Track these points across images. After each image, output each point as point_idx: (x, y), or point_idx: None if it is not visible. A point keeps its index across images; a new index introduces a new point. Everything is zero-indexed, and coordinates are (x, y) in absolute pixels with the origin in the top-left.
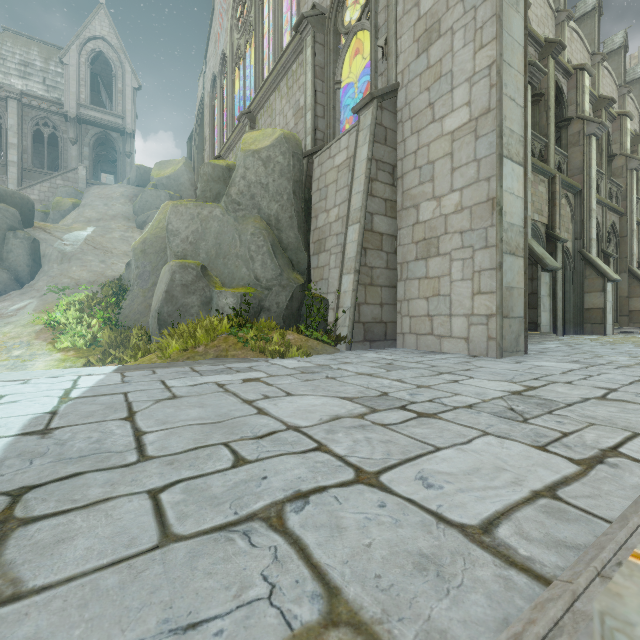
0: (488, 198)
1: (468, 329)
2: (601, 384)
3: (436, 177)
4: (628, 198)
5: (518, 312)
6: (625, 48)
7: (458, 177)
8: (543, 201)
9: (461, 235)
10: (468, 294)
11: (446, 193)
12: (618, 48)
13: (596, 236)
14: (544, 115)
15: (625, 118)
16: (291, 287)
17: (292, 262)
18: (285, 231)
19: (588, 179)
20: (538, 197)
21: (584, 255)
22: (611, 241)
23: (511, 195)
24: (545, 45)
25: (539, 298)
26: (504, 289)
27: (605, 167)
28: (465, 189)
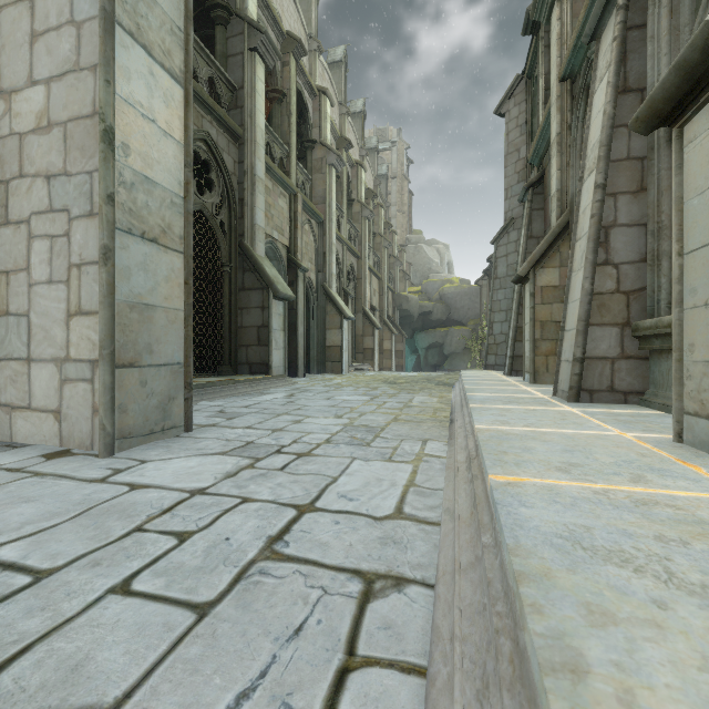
0: (94, 109)
1: (60, 391)
2: (116, 646)
3: (3, 45)
4: (363, 243)
5: (169, 354)
6: (364, 115)
7: (43, 53)
8: (284, 219)
9: (48, 183)
10: (60, 314)
11: (21, 85)
12: (360, 112)
13: (338, 273)
14: (286, 120)
15: (361, 168)
16: None
17: None
18: None
19: (330, 211)
20: (278, 212)
21: (326, 290)
22: (351, 281)
23: (147, 121)
24: (287, 38)
25: (270, 332)
26: (123, 307)
27: (346, 207)
28: (56, 82)
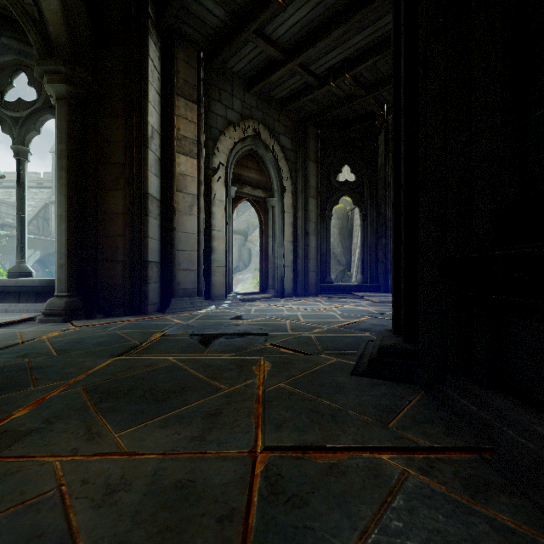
0: None
1: None
2: None
3: None
4: None
5: None
6: None
7: None
8: None
9: None
10: None
11: None
12: None
13: None
14: None
15: None
16: (336, 272)
17: (339, 261)
18: (336, 249)
19: None
20: None
21: None
22: None
23: None
24: None
25: None
26: None
27: None
28: None
